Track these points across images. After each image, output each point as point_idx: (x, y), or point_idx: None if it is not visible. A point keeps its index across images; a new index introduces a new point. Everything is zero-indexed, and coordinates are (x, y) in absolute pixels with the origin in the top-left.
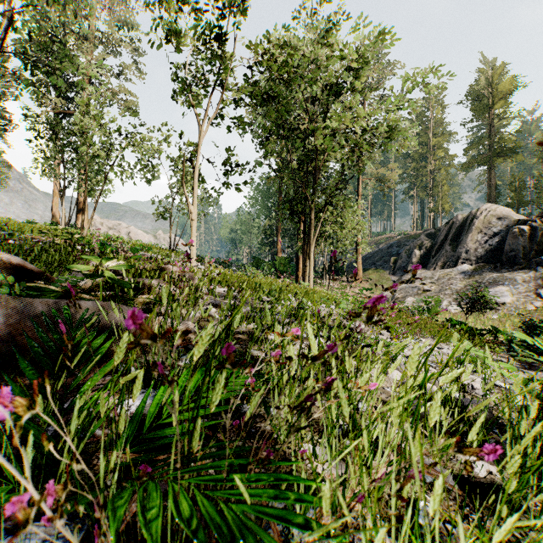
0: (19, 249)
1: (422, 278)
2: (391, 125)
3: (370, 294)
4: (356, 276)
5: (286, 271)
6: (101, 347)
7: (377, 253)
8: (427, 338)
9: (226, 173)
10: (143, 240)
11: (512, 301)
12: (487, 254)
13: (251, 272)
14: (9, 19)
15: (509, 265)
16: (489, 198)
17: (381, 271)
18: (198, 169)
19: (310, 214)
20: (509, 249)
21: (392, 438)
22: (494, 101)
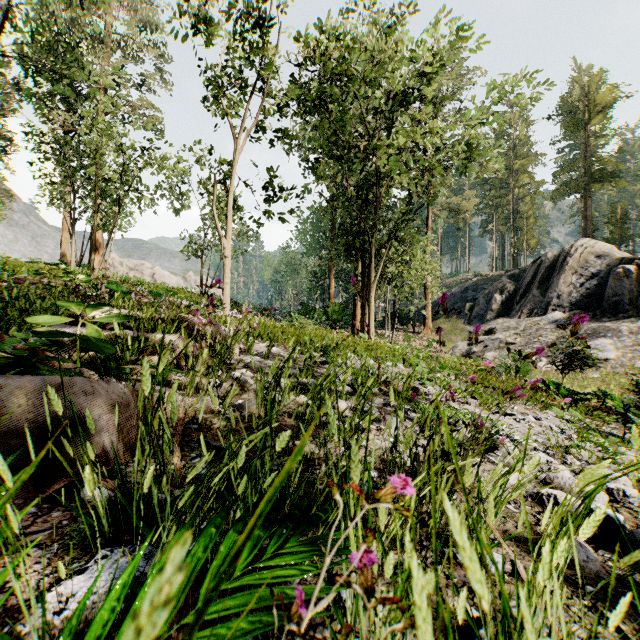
0: None
1: (505, 329)
2: (468, 143)
3: (441, 348)
4: (425, 325)
5: (340, 319)
6: None
7: (449, 298)
8: (518, 405)
9: (268, 199)
10: (170, 283)
11: (616, 357)
12: (583, 299)
13: (299, 322)
14: (5, 14)
15: (611, 312)
16: (585, 233)
17: (454, 320)
18: (232, 193)
19: (371, 251)
20: (611, 293)
21: None
22: (590, 115)
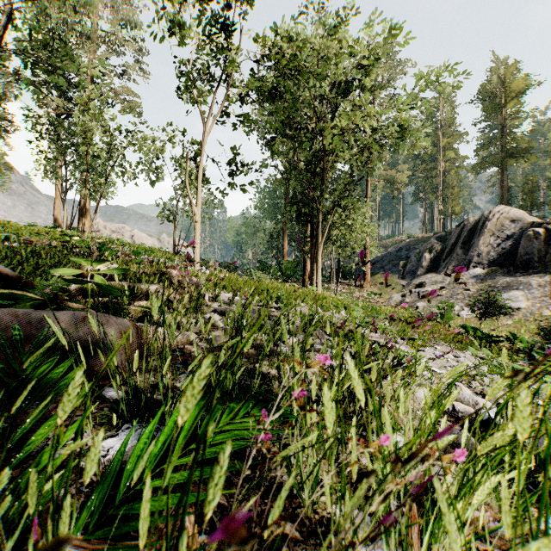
0: (8, 251)
1: (433, 282)
2: (401, 125)
3: (379, 299)
4: (365, 280)
5: (292, 275)
6: (66, 377)
7: (385, 256)
8: (441, 346)
9: (232, 173)
10: (147, 243)
11: (526, 306)
12: (500, 257)
13: (257, 276)
14: (8, 16)
15: (523, 268)
16: (502, 200)
17: (390, 275)
18: (201, 168)
19: (318, 216)
20: (523, 252)
21: (469, 516)
22: (506, 100)
